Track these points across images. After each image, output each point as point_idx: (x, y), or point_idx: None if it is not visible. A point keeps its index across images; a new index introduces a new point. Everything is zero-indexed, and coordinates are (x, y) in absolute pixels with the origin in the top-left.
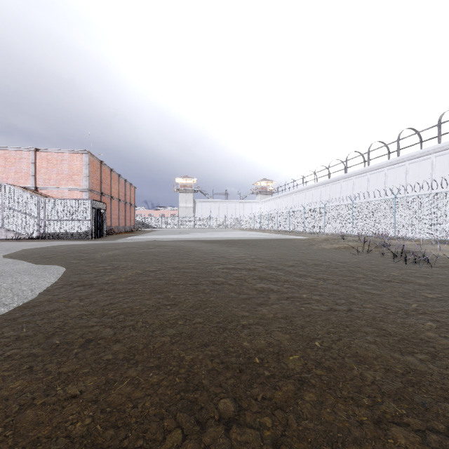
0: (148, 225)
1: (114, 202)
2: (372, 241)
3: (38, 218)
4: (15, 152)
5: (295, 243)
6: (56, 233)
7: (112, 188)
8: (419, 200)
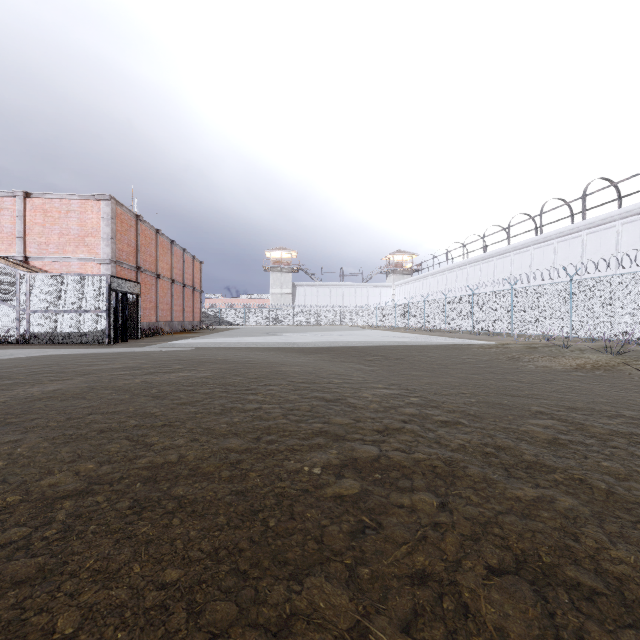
0: (225, 321)
1: (162, 283)
2: (632, 351)
3: (18, 308)
4: None
5: (476, 354)
6: (48, 333)
7: (159, 261)
8: None
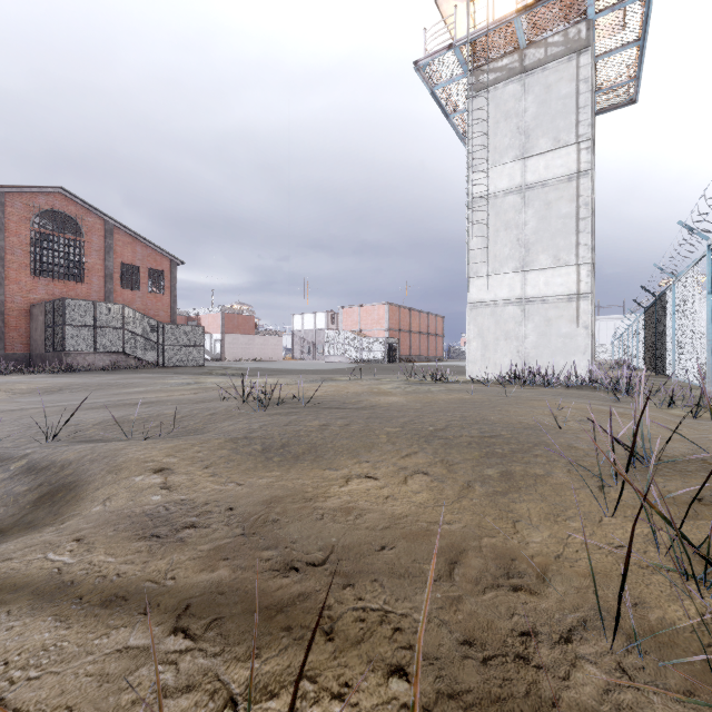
0: None
1: (413, 335)
2: None
3: (360, 350)
4: (351, 309)
5: None
6: (368, 359)
7: (412, 323)
8: (634, 327)
